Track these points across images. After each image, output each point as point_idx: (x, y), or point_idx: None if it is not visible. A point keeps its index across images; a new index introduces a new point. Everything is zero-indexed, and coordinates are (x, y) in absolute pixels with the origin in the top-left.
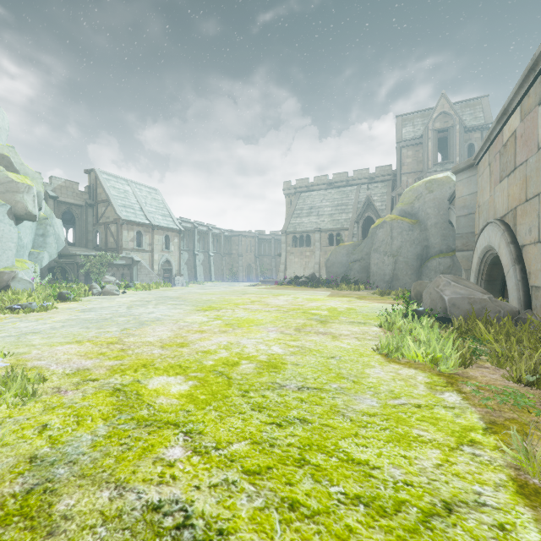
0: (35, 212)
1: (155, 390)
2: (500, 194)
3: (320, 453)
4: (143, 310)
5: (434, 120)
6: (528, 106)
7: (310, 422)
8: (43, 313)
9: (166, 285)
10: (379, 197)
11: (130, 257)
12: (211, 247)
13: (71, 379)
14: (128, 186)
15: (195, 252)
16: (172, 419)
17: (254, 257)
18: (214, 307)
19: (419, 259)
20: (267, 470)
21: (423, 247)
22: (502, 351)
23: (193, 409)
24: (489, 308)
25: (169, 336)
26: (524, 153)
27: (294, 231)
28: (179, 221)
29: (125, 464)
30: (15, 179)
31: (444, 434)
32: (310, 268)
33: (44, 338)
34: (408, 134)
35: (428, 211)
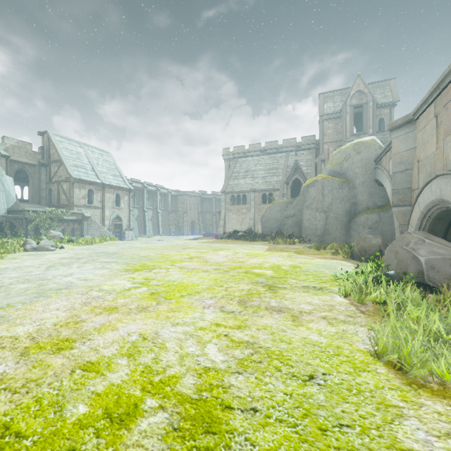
0: None
1: None
2: None
3: None
4: (61, 271)
5: (351, 97)
6: None
7: None
8: None
9: (111, 239)
10: (304, 162)
11: (80, 213)
12: (159, 205)
13: None
14: (81, 148)
15: (145, 209)
16: None
17: (197, 214)
18: (147, 265)
19: (348, 215)
20: None
21: (352, 204)
22: None
23: None
24: None
25: (56, 322)
26: None
27: (232, 191)
28: (130, 182)
29: None
30: None
31: None
32: (246, 223)
33: None
34: (329, 109)
35: (356, 171)
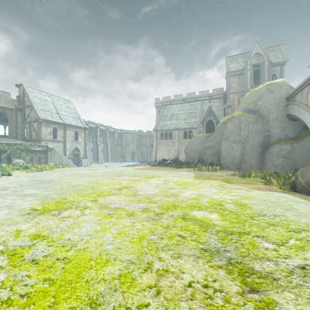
0: None
1: None
2: None
3: None
4: None
5: (251, 58)
6: None
7: None
8: None
9: (64, 166)
10: (215, 108)
11: (45, 145)
12: (109, 140)
13: None
14: (49, 97)
15: (98, 143)
16: None
17: (136, 146)
18: (64, 202)
19: (262, 146)
20: None
21: (265, 136)
22: None
23: None
24: None
25: None
26: None
27: (161, 129)
28: (86, 123)
29: None
30: None
31: None
32: (172, 153)
33: None
34: (234, 68)
35: (269, 108)
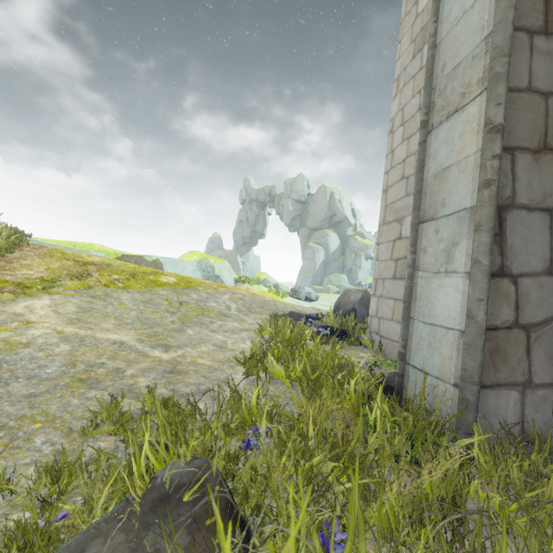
0: (373, 256)
1: None
2: None
3: None
4: None
5: None
6: None
7: None
8: None
9: None
10: None
11: None
12: None
13: None
14: None
15: None
16: None
17: None
18: None
19: None
20: None
21: None
22: None
23: None
24: None
25: None
26: None
27: None
28: None
29: None
30: (366, 244)
31: None
32: None
33: None
34: None
35: None
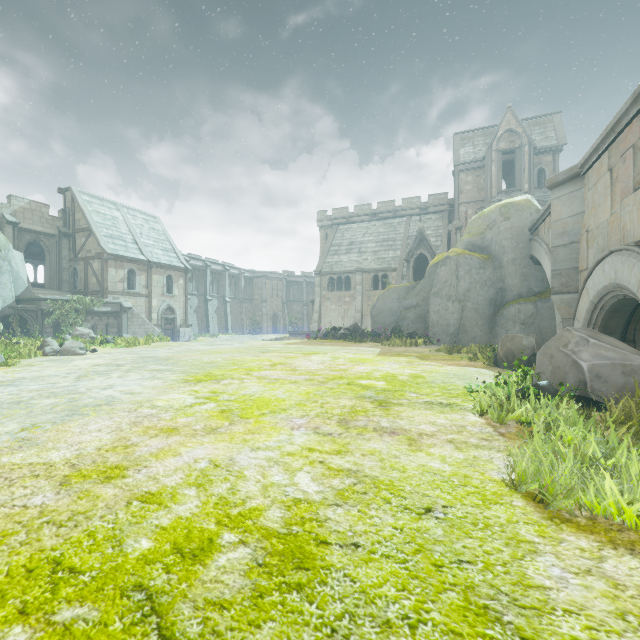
0: None
1: None
2: (634, 209)
3: None
4: (98, 382)
5: (498, 139)
6: None
7: None
8: None
9: (161, 339)
10: (433, 231)
11: (118, 302)
12: (228, 291)
13: None
14: (118, 211)
15: (207, 297)
16: None
17: (281, 303)
18: (214, 375)
19: (492, 306)
20: None
21: (498, 290)
22: None
23: None
24: None
25: (100, 446)
26: None
27: (330, 271)
28: (186, 258)
29: None
30: None
31: None
32: (350, 317)
33: None
34: (468, 156)
35: (503, 244)
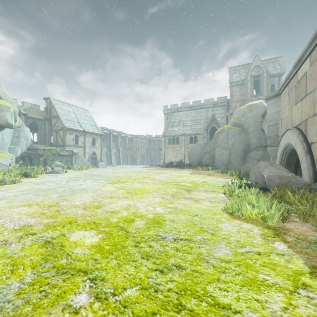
0: (12, 123)
1: (75, 242)
2: (295, 112)
3: (193, 298)
4: (76, 183)
5: (251, 70)
6: (315, 56)
7: (184, 268)
8: (12, 185)
9: (92, 167)
10: (219, 115)
11: (71, 150)
12: (120, 144)
13: (17, 233)
14: (70, 108)
15: (111, 147)
16: (83, 267)
17: (145, 150)
18: (120, 181)
19: (244, 152)
20: (152, 316)
21: (246, 144)
22: (306, 211)
23: (100, 258)
24: (292, 182)
25: (90, 201)
26: (312, 85)
27: (169, 135)
28: (101, 129)
29: (40, 312)
30: None
31: (282, 278)
32: (179, 157)
33: (7, 202)
34: (236, 78)
35: (249, 123)
